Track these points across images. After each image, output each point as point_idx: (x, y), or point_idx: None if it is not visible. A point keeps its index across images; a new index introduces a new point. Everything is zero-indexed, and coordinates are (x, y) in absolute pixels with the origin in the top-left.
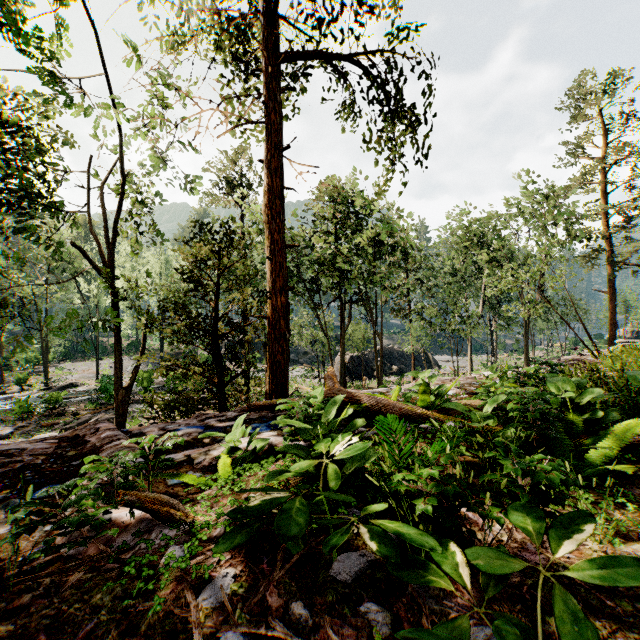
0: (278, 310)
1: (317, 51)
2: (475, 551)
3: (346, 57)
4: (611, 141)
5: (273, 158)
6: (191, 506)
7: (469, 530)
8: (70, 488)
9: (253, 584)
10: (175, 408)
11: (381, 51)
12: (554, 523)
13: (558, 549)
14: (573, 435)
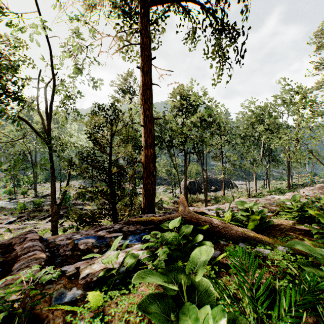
0: (149, 157)
1: None
2: None
3: (191, 1)
4: None
5: (146, 64)
6: None
7: None
8: None
9: None
10: (83, 220)
11: None
12: None
13: None
14: None
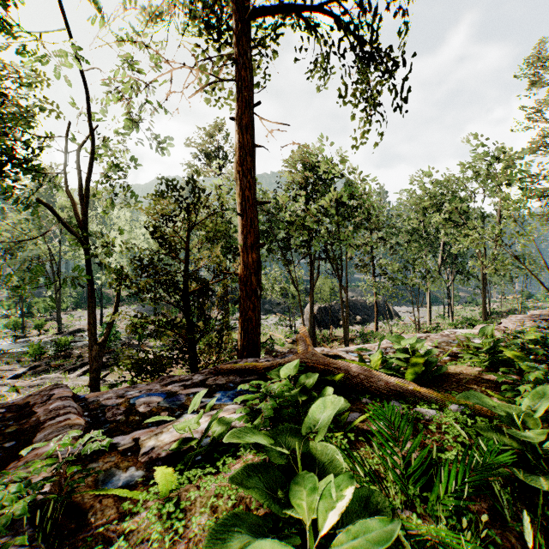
0: (249, 267)
1: (289, 5)
2: None
3: (318, 10)
4: None
5: (244, 114)
6: None
7: None
8: None
9: None
10: (142, 368)
11: None
12: None
13: None
14: None
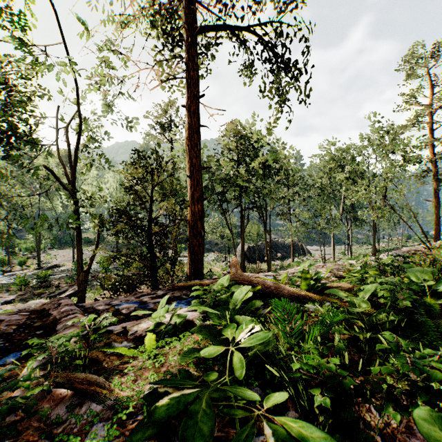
0: (196, 214)
1: (224, 25)
2: None
3: (245, 29)
4: (436, 92)
5: (192, 103)
6: (120, 377)
7: (364, 420)
8: (0, 377)
9: None
10: (119, 287)
11: (271, 23)
12: None
13: None
14: (430, 316)
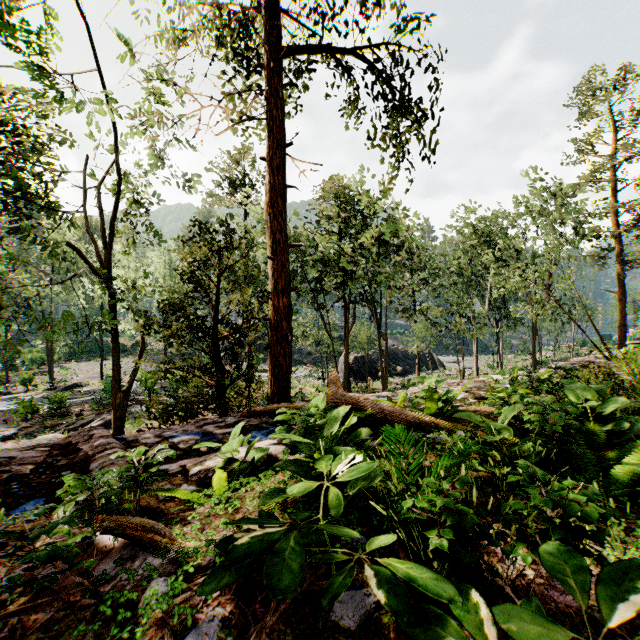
0: (280, 311)
1: (320, 45)
2: (505, 610)
3: (350, 51)
4: (621, 138)
5: (275, 155)
6: (181, 527)
7: (490, 567)
8: (38, 517)
9: (243, 629)
10: (173, 413)
11: (386, 44)
12: (601, 576)
13: (610, 614)
14: (594, 447)
